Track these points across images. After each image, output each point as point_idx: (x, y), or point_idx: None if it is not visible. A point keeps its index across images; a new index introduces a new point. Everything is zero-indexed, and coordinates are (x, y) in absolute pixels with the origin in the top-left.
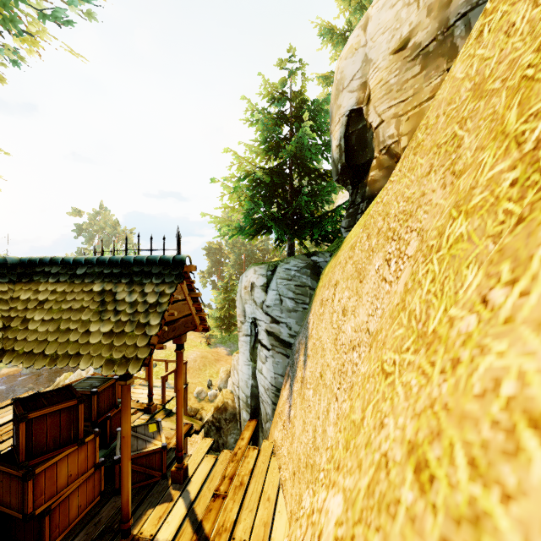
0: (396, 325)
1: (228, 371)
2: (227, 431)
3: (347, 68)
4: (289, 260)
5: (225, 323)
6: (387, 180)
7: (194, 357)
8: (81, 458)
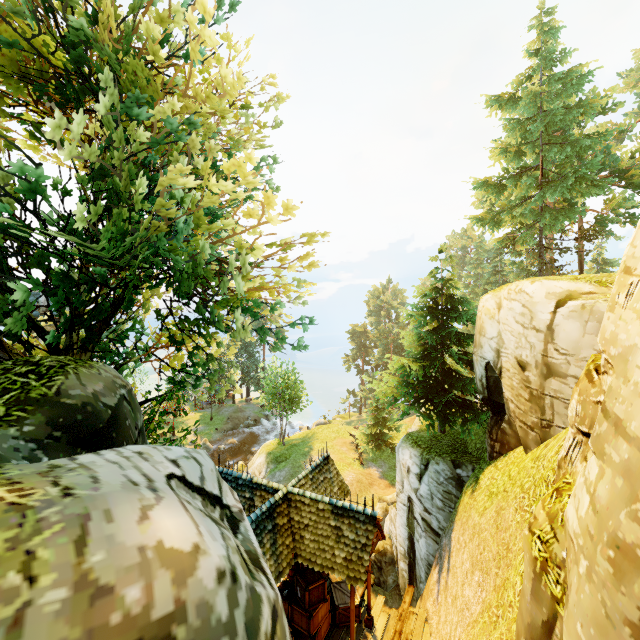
0: (471, 632)
1: (384, 509)
2: (387, 572)
3: (486, 324)
4: (439, 461)
5: (375, 439)
6: (514, 441)
7: (351, 481)
8: (325, 607)
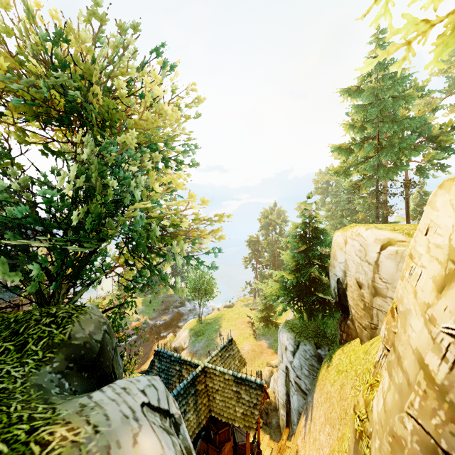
0: None
1: (270, 371)
2: (272, 416)
3: (337, 252)
4: (306, 343)
5: (265, 320)
6: (355, 333)
7: (248, 350)
8: (229, 444)
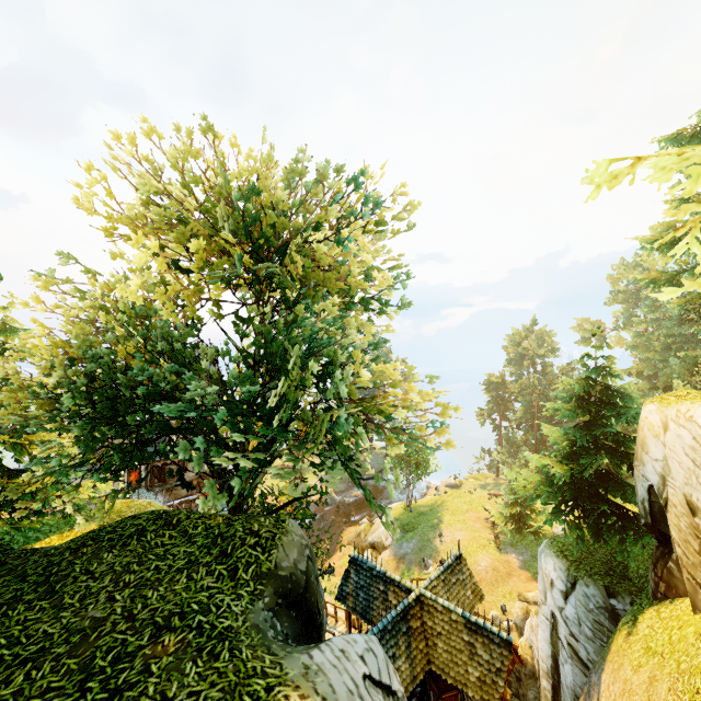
0: None
1: (524, 610)
2: (527, 685)
3: (649, 440)
4: (588, 583)
5: (515, 520)
6: (683, 587)
7: (485, 567)
8: None
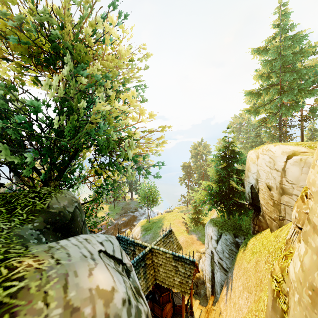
0: None
1: (199, 256)
2: (200, 288)
3: (251, 165)
4: (226, 234)
5: (195, 220)
6: (265, 225)
7: (182, 241)
8: (169, 305)
